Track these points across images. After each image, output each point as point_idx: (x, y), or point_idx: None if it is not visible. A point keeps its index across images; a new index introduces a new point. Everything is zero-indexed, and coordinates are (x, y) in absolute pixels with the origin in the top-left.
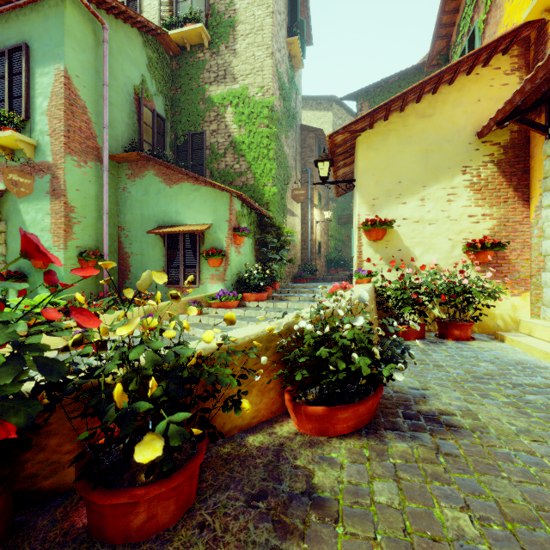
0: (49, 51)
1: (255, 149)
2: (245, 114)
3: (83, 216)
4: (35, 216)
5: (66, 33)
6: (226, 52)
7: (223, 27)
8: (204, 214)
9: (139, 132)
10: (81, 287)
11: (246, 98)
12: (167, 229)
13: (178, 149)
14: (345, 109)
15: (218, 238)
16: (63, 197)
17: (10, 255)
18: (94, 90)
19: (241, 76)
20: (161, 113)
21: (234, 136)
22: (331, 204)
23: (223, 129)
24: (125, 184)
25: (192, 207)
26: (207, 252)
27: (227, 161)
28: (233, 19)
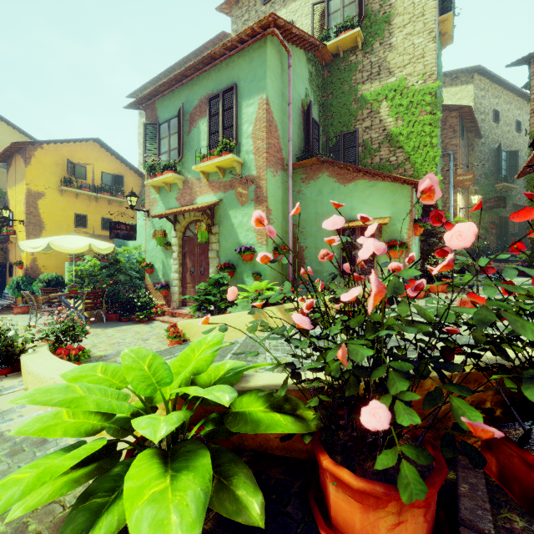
0: (253, 85)
1: (415, 138)
2: (403, 105)
3: (275, 217)
4: (242, 219)
5: (267, 68)
6: (380, 49)
7: (377, 25)
8: (381, 208)
9: (304, 140)
10: (274, 276)
11: (403, 89)
12: (345, 224)
13: (329, 150)
14: (488, 78)
15: (397, 230)
16: (265, 202)
17: (222, 251)
18: (280, 110)
19: (398, 68)
20: (316, 119)
21: (389, 129)
22: (471, 188)
23: (376, 124)
24: (299, 187)
25: (367, 202)
26: (388, 244)
27: (381, 155)
28: (388, 14)
